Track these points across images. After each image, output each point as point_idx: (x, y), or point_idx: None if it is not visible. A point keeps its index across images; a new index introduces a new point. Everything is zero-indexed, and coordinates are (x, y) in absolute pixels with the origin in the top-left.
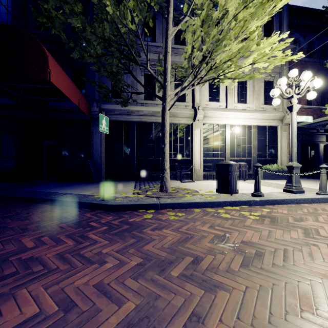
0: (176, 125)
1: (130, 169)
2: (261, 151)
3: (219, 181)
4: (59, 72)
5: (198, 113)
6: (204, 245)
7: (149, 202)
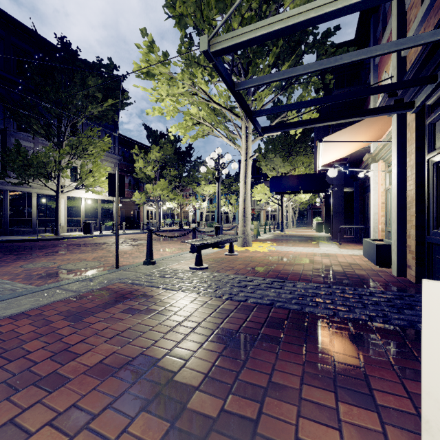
0: (44, 195)
1: (4, 227)
2: (104, 214)
3: (86, 229)
4: None
5: (65, 190)
6: (90, 240)
7: (61, 237)
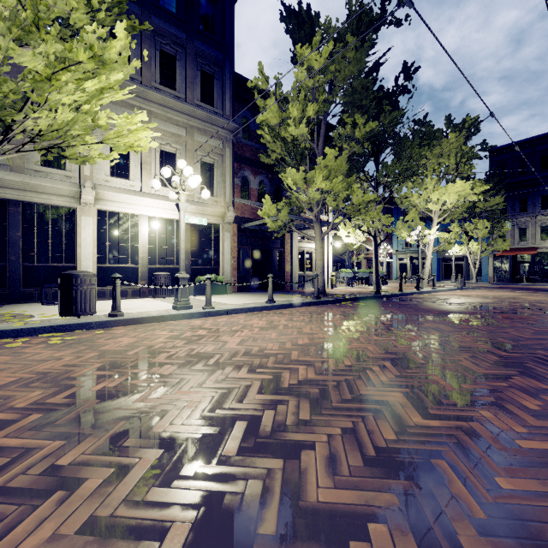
0: (44, 207)
1: None
2: (197, 257)
3: (60, 299)
4: None
5: (84, 192)
6: None
7: None
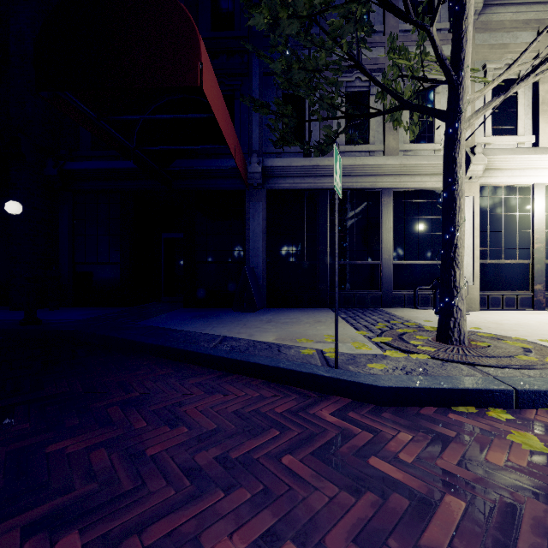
0: (412, 193)
1: (319, 285)
2: None
3: None
4: (213, 77)
5: (473, 161)
6: None
7: (481, 384)
